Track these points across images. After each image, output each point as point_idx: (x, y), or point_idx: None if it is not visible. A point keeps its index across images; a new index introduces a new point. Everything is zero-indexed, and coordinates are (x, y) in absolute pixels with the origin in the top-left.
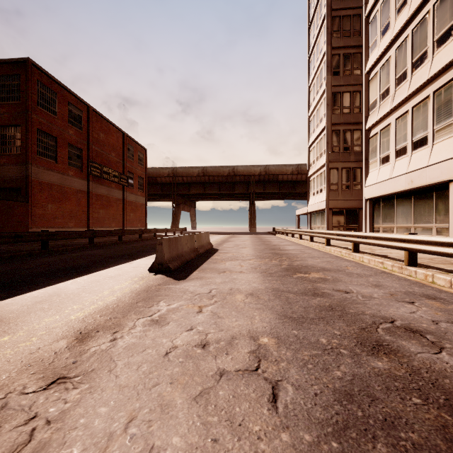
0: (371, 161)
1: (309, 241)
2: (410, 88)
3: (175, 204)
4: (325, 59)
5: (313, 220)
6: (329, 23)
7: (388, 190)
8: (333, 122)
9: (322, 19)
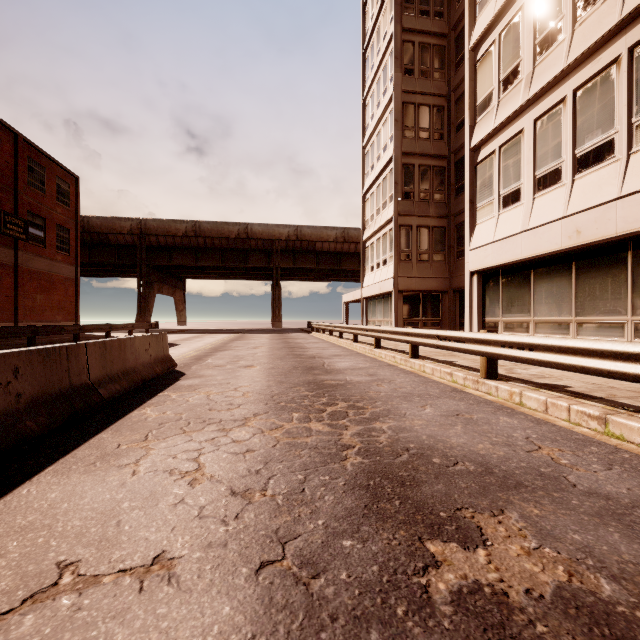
0: (482, 204)
1: (374, 347)
2: (574, 51)
3: (143, 282)
4: (393, 45)
5: (370, 310)
6: None
7: (522, 252)
8: (405, 151)
9: None
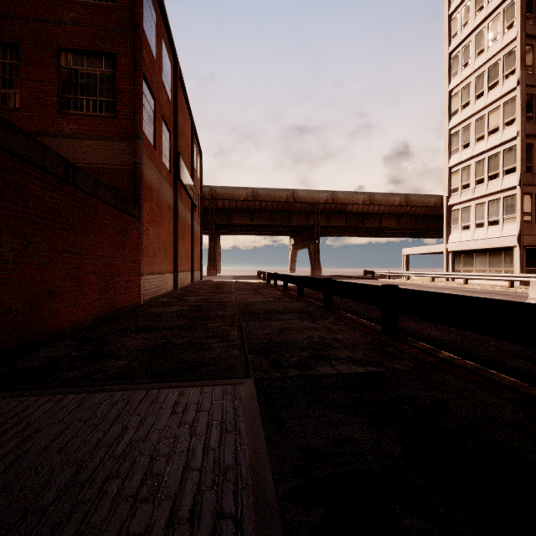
0: None
1: None
2: None
3: (213, 238)
4: (518, 48)
5: (461, 261)
6: (523, 1)
7: None
8: (528, 133)
9: None
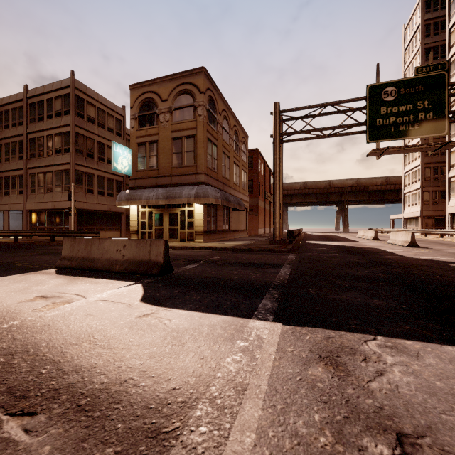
0: (451, 194)
1: None
2: None
3: None
4: None
5: (408, 223)
6: None
7: None
8: (426, 162)
9: None
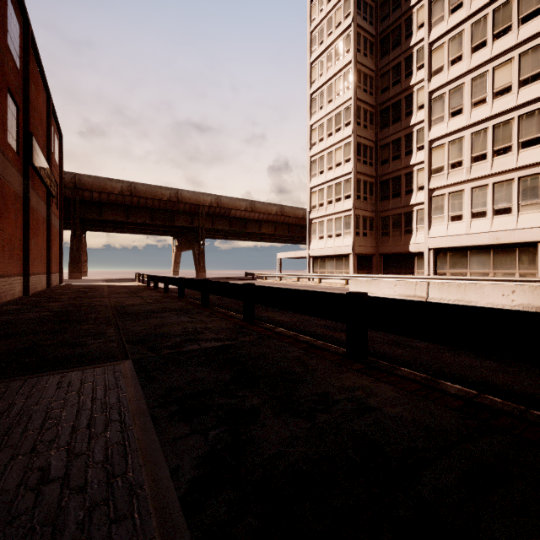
0: (435, 217)
1: None
2: (494, 169)
3: (77, 235)
4: (352, 106)
5: (318, 264)
6: (355, 72)
7: (466, 243)
8: (358, 171)
9: (344, 64)
